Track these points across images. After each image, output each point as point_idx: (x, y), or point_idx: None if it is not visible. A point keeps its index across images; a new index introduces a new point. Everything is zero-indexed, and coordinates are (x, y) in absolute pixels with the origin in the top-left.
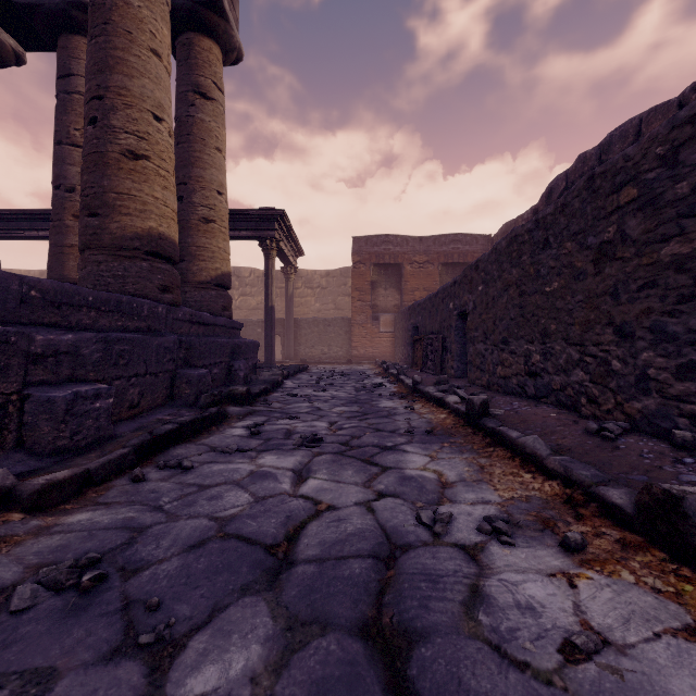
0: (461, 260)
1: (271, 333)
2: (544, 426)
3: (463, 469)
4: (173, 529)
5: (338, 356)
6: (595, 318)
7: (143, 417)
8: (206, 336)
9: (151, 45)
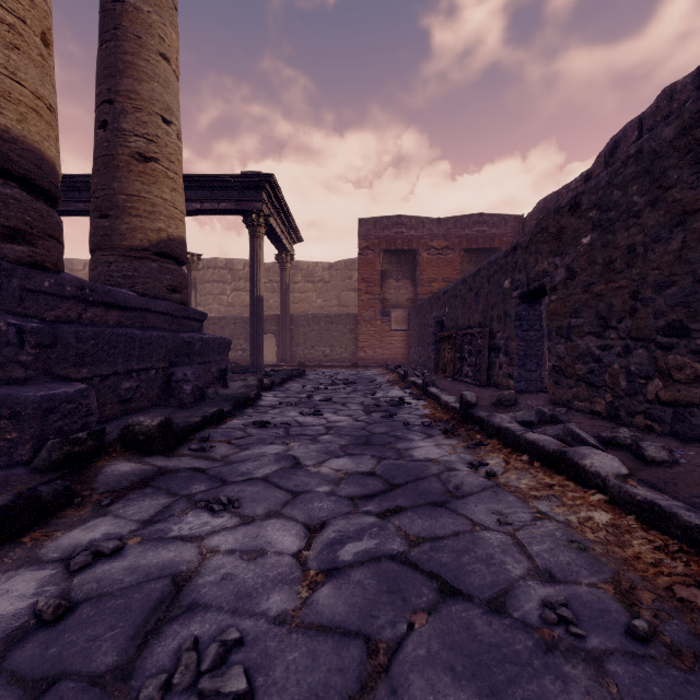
0: (487, 245)
1: (258, 330)
2: None
3: None
4: None
5: (342, 358)
6: None
7: None
8: (123, 327)
9: None
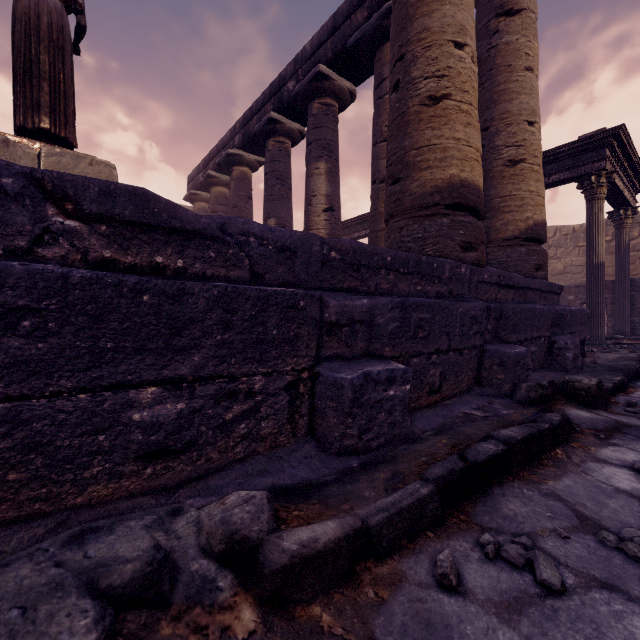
0: None
1: (597, 299)
2: None
3: None
4: None
5: None
6: None
7: (444, 406)
8: (515, 303)
9: None
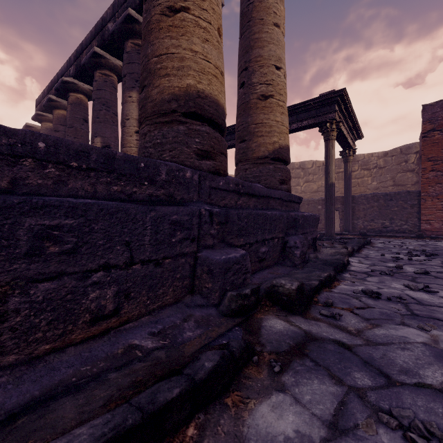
0: None
1: (330, 208)
2: None
3: None
4: None
5: (402, 229)
6: None
7: (119, 333)
8: (257, 209)
9: None
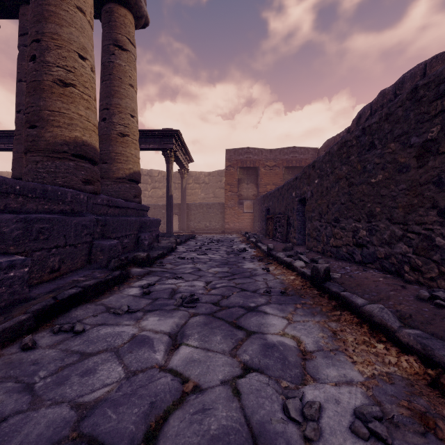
0: (298, 164)
1: (170, 213)
2: (378, 291)
3: (318, 334)
4: (28, 423)
5: (216, 228)
6: (418, 202)
7: (62, 278)
8: (120, 216)
9: (77, 3)
